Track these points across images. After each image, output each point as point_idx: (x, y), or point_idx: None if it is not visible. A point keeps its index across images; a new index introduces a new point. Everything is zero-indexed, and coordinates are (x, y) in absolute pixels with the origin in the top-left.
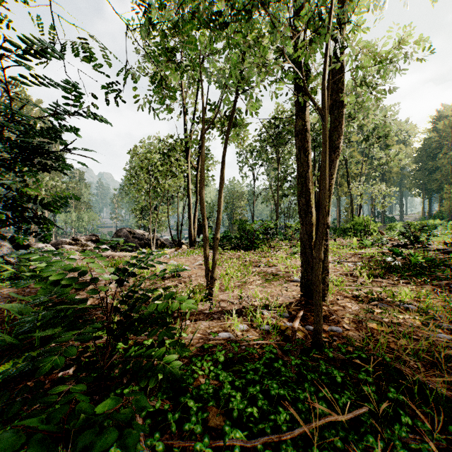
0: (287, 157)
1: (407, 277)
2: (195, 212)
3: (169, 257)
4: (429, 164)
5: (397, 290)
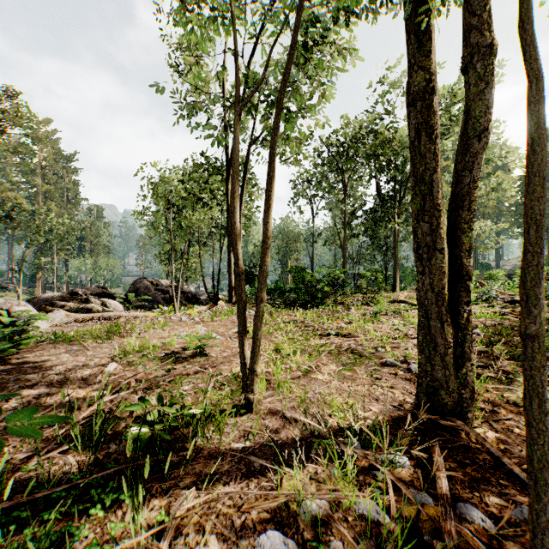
0: (355, 187)
1: None
2: None
3: (197, 319)
4: None
5: None
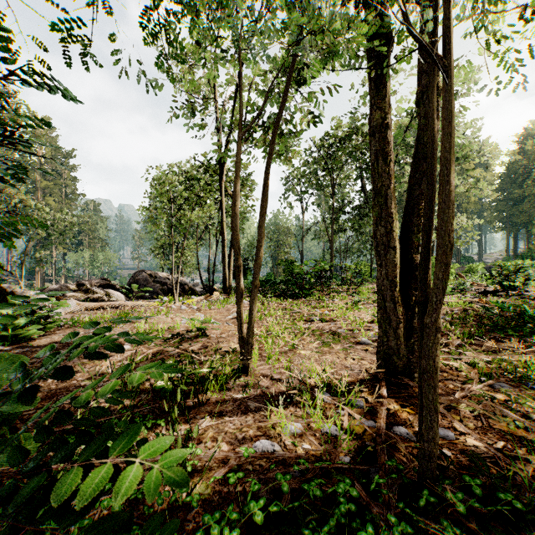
0: (343, 184)
1: (519, 339)
2: (230, 250)
3: (196, 308)
4: (515, 193)
5: (510, 359)
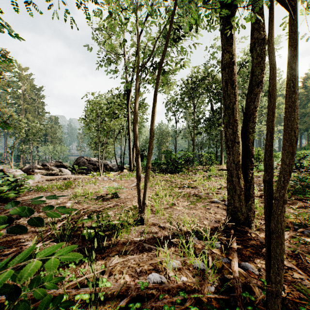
0: (199, 106)
1: None
2: (133, 144)
3: (113, 179)
4: (300, 111)
5: (309, 213)
